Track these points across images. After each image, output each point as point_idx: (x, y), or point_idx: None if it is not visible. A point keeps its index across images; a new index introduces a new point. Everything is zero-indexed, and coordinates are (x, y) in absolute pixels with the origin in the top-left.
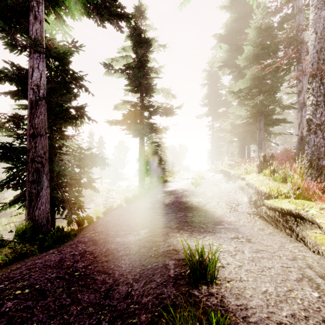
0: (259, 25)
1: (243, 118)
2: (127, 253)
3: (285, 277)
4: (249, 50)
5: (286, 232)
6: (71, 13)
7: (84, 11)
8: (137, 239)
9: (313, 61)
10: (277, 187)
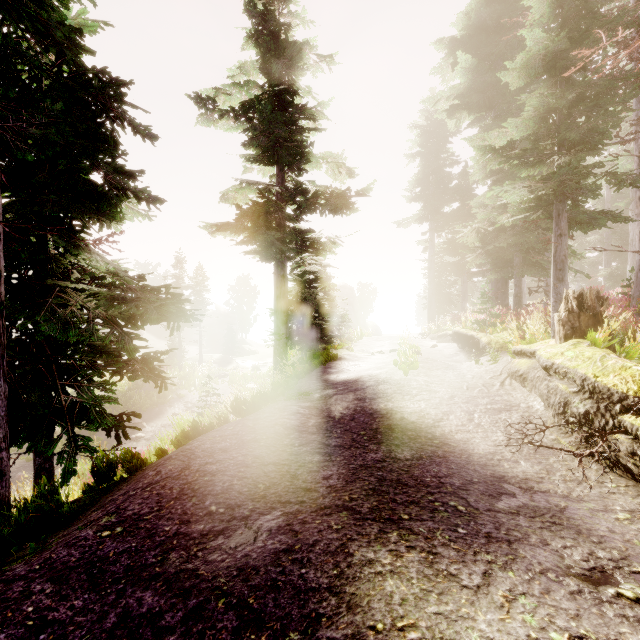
0: None
1: (516, 210)
2: None
3: None
4: (536, 40)
5: None
6: None
7: None
8: (241, 564)
9: None
10: None
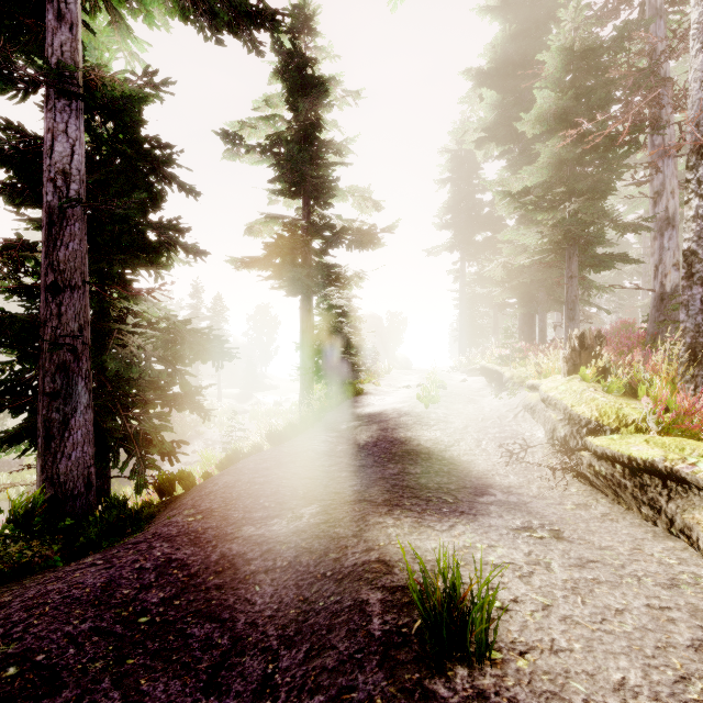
0: (568, 45)
1: (532, 251)
2: (269, 566)
3: (663, 636)
4: (546, 98)
5: (641, 514)
6: (145, 10)
7: (174, 4)
8: (294, 530)
9: (699, 118)
10: (616, 407)
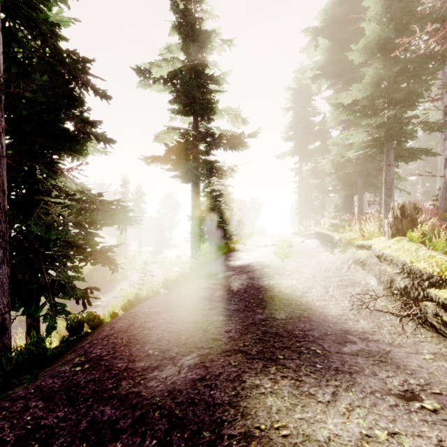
0: None
1: (359, 147)
2: (136, 445)
3: None
4: (372, 30)
5: None
6: None
7: None
8: (170, 388)
9: None
10: None
